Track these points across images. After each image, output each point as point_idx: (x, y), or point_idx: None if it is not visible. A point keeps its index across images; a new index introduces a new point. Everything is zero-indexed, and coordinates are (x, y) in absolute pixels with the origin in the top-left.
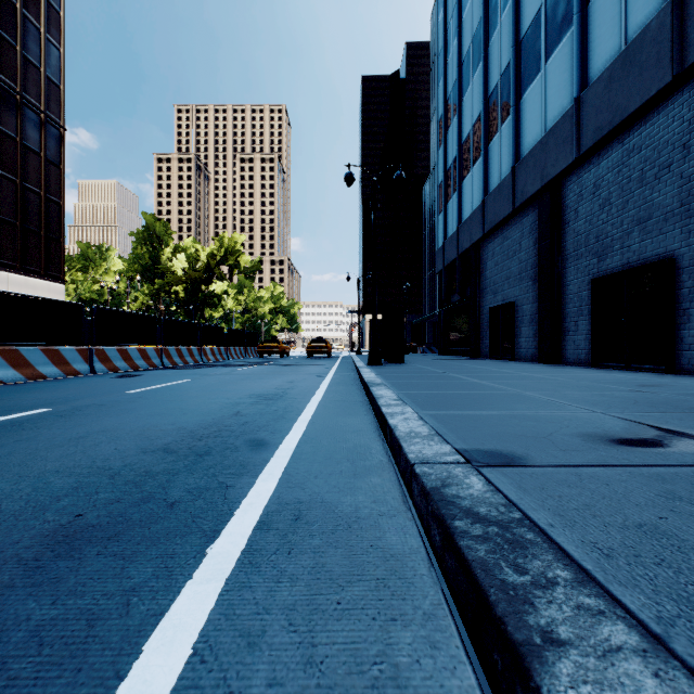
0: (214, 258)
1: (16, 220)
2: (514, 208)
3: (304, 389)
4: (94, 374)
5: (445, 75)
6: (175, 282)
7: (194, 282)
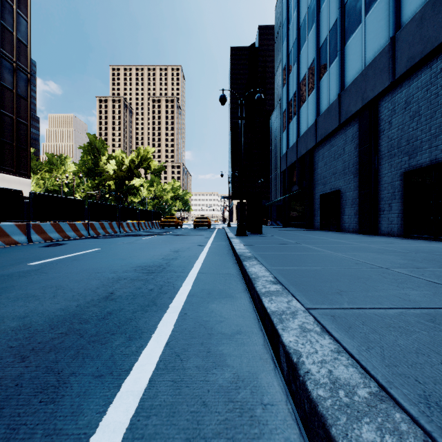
0: (133, 163)
1: None
2: (340, 123)
3: (185, 260)
4: (30, 243)
5: (287, 37)
6: (108, 178)
7: (121, 178)
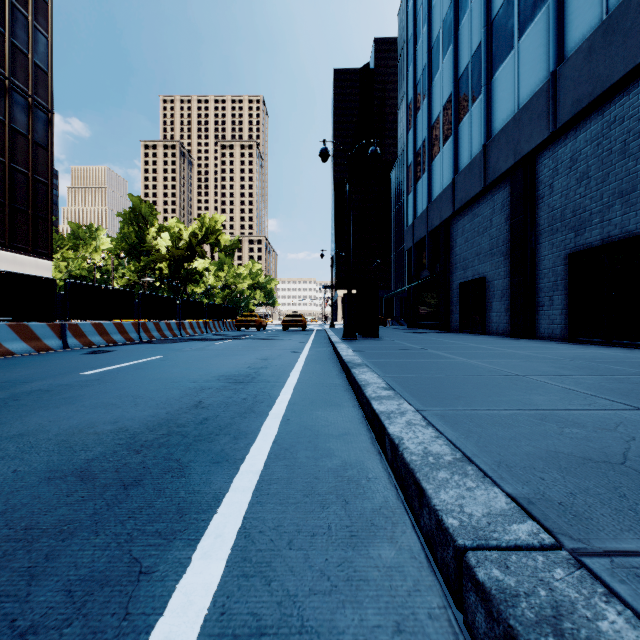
0: (195, 237)
1: (4, 199)
2: (485, 185)
3: (278, 369)
4: (67, 350)
5: (414, 61)
6: (159, 259)
7: (177, 259)
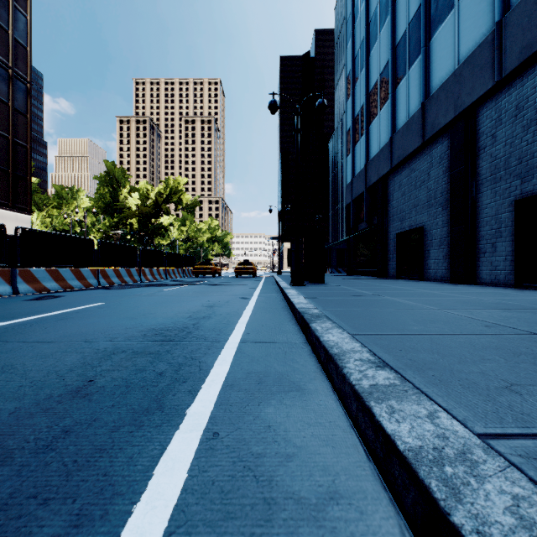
0: (161, 196)
1: None
2: (424, 141)
3: (222, 319)
4: (15, 295)
5: (353, 37)
6: (129, 216)
7: (145, 216)
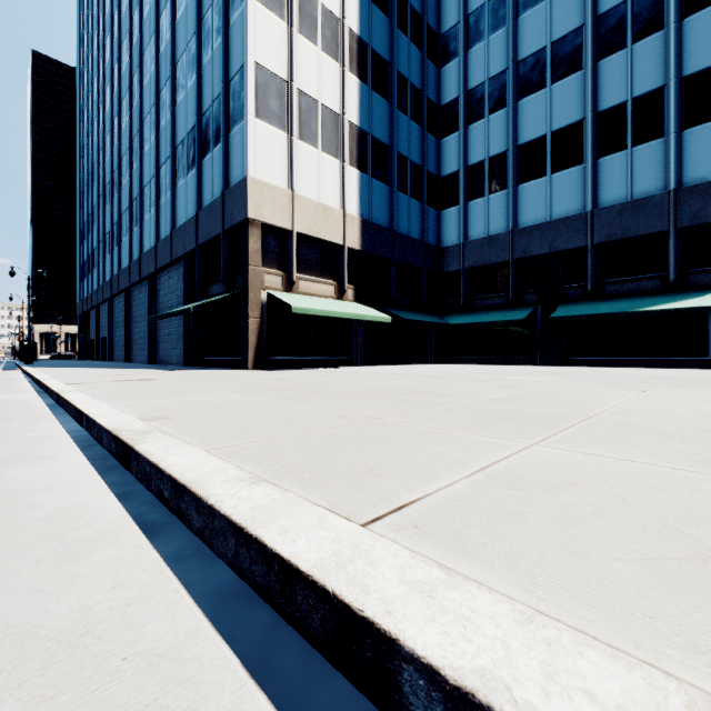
0: None
1: None
2: (92, 307)
3: None
4: None
5: (80, 216)
6: None
7: None
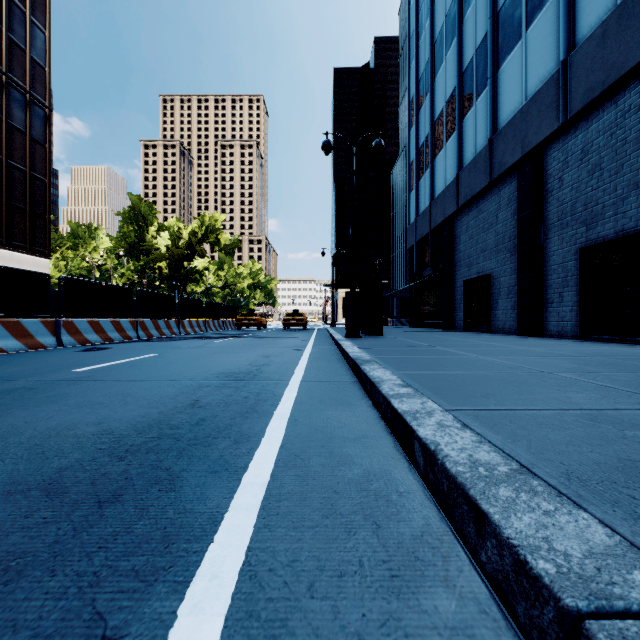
0: (195, 236)
1: (1, 196)
2: (491, 180)
3: (281, 366)
4: (61, 347)
5: (416, 56)
6: (158, 258)
7: (177, 258)
